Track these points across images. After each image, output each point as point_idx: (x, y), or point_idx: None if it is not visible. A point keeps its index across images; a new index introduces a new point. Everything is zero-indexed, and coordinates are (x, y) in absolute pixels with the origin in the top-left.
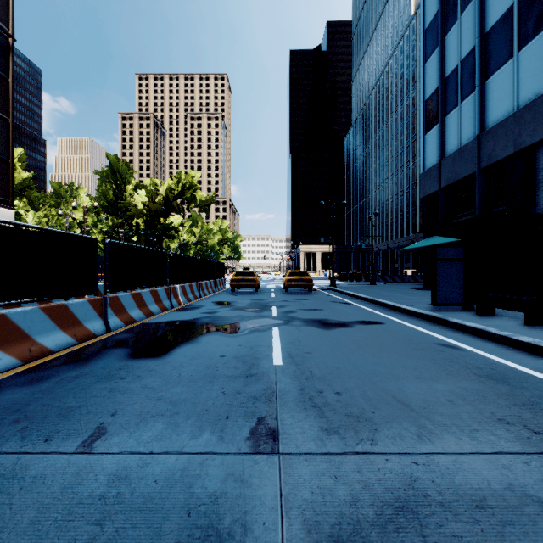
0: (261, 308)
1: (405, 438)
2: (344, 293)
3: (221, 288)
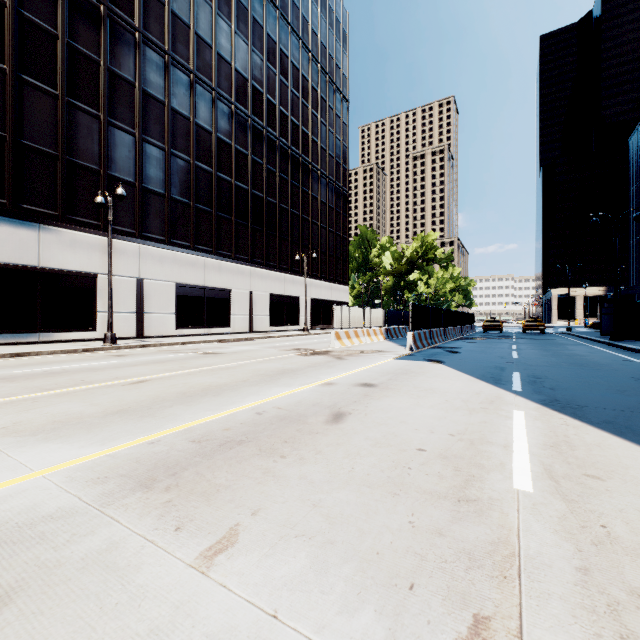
0: (507, 336)
1: (534, 343)
2: (569, 334)
3: (474, 331)
